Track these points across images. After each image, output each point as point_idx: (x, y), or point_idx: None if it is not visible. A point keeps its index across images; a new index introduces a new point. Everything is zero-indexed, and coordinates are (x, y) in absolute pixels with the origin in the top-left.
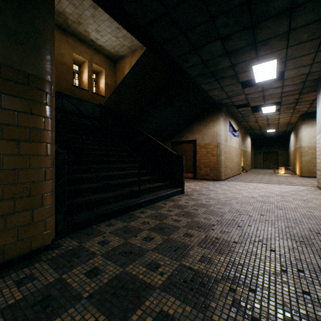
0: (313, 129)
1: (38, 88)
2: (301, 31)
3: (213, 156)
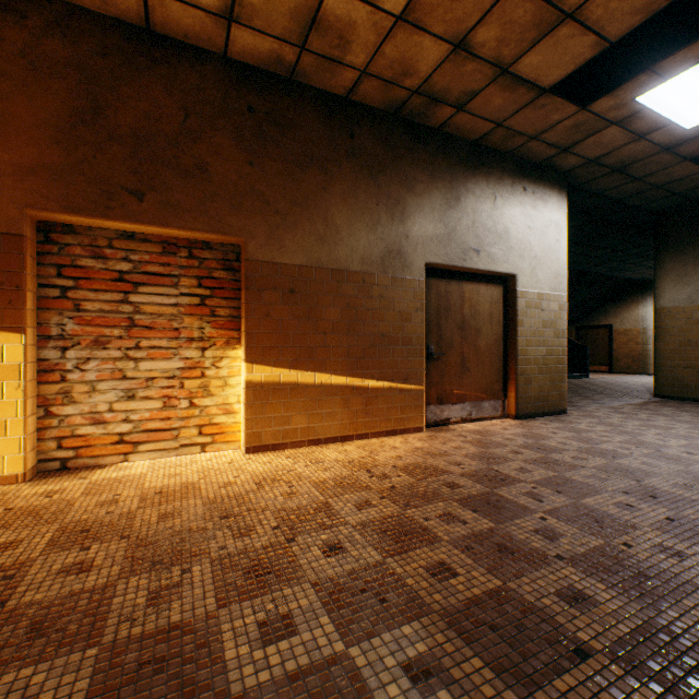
0: None
1: None
2: None
3: (637, 344)
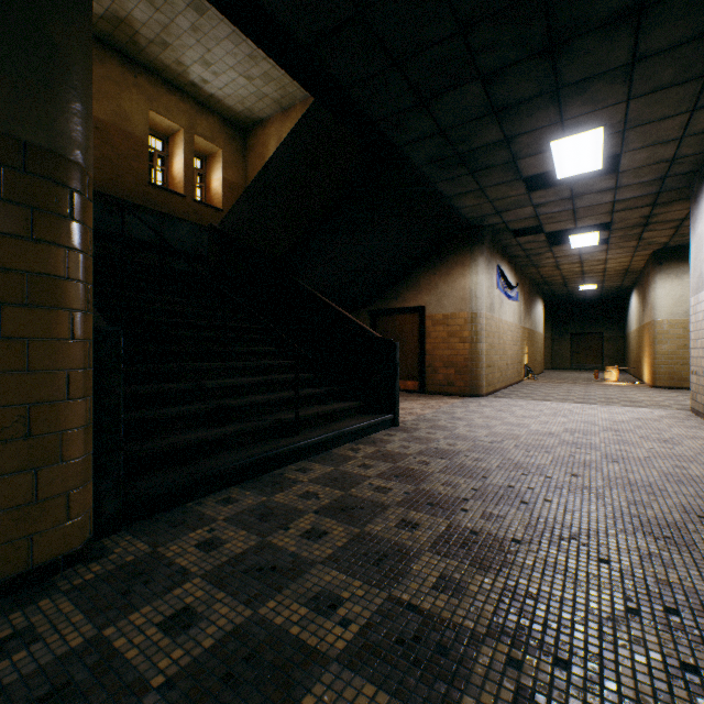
0: (680, 283)
1: (51, 178)
2: (660, 62)
3: (464, 342)
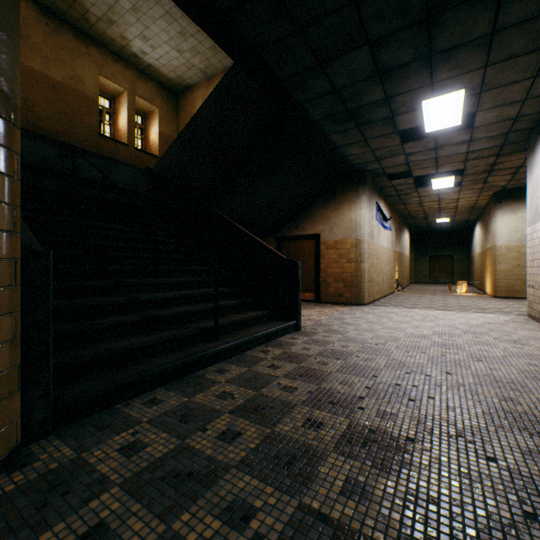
0: (514, 217)
1: None
2: (514, 33)
3: (350, 262)
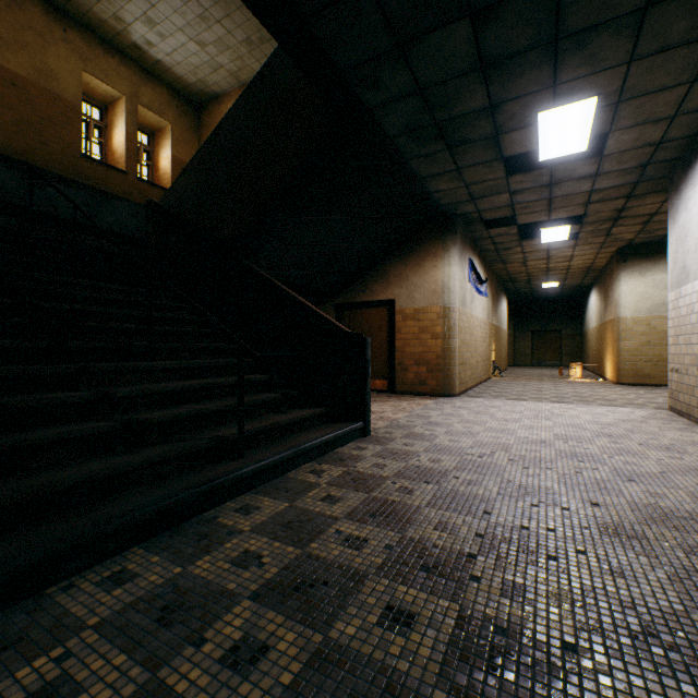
0: (643, 280)
1: None
2: (676, 10)
3: (436, 338)
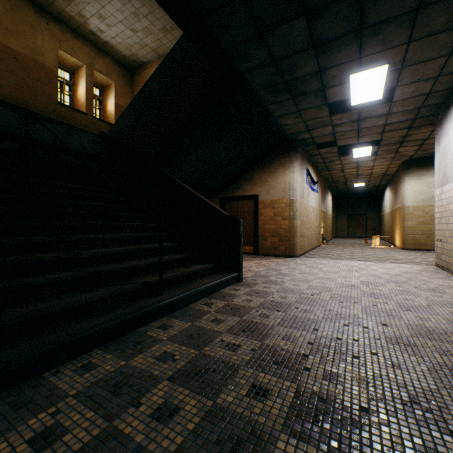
0: (420, 182)
1: None
2: (437, 10)
3: (285, 219)
